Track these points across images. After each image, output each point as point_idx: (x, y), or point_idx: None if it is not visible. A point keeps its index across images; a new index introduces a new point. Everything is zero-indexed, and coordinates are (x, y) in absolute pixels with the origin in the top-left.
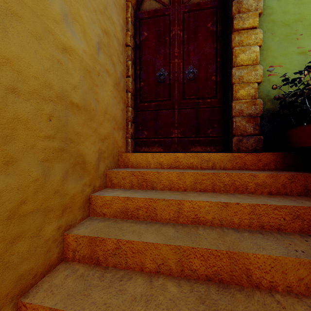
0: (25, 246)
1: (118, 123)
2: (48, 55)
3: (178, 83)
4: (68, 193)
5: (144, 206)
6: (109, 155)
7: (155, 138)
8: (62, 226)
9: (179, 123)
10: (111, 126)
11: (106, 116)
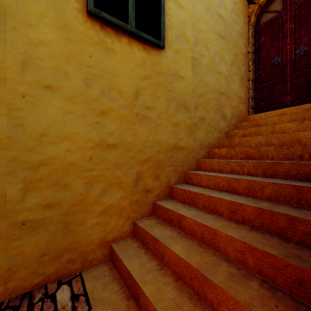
0: (210, 135)
1: (242, 100)
2: (215, 78)
3: (290, 62)
4: (220, 126)
5: (254, 131)
6: (236, 116)
7: (270, 105)
8: (218, 136)
9: (291, 91)
10: (237, 102)
11: (235, 97)
